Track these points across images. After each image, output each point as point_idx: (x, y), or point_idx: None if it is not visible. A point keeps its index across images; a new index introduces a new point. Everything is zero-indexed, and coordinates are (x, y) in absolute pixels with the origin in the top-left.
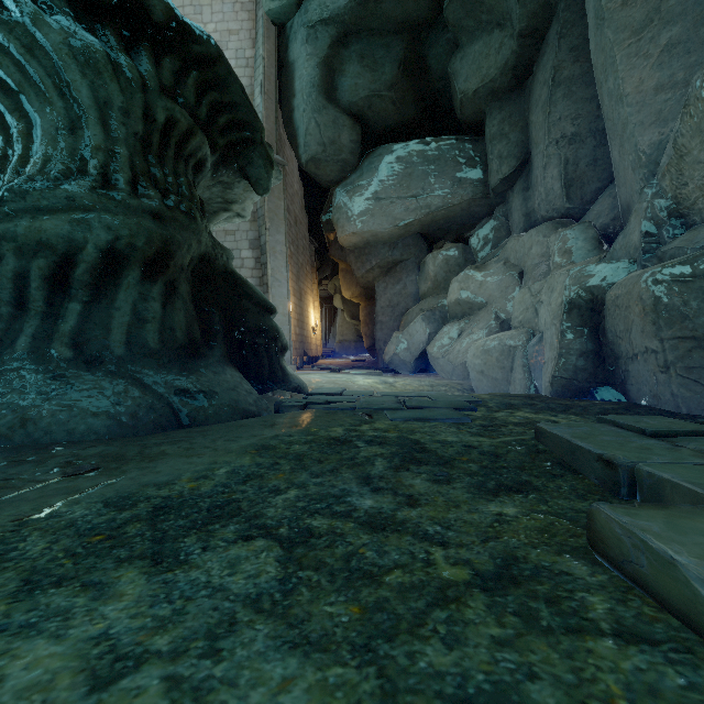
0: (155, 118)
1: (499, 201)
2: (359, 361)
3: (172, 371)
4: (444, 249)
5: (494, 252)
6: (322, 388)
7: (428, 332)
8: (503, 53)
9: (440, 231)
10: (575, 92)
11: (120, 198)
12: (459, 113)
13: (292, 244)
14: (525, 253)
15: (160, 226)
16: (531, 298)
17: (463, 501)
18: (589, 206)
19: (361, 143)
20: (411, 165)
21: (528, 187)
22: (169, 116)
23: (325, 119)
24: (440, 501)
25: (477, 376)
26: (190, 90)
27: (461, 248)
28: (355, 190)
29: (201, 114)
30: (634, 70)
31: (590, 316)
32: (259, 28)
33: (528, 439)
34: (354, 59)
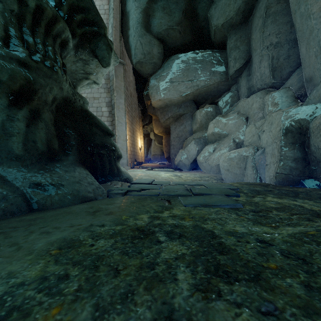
0: (27, 3)
1: (234, 83)
2: (162, 164)
3: (32, 170)
4: (205, 107)
5: (231, 108)
6: (141, 179)
7: (197, 149)
8: (237, 2)
9: (203, 99)
10: (278, 20)
11: None
12: (213, 38)
13: (128, 106)
14: (249, 107)
15: (24, 70)
16: (256, 129)
17: None
18: (285, 81)
19: (163, 54)
20: (189, 64)
21: (249, 74)
22: (38, 4)
23: (144, 40)
24: None
25: (225, 172)
26: None
27: (214, 107)
28: (160, 78)
29: (63, 10)
30: None
31: (298, 137)
32: None
33: (318, 234)
34: (160, 9)
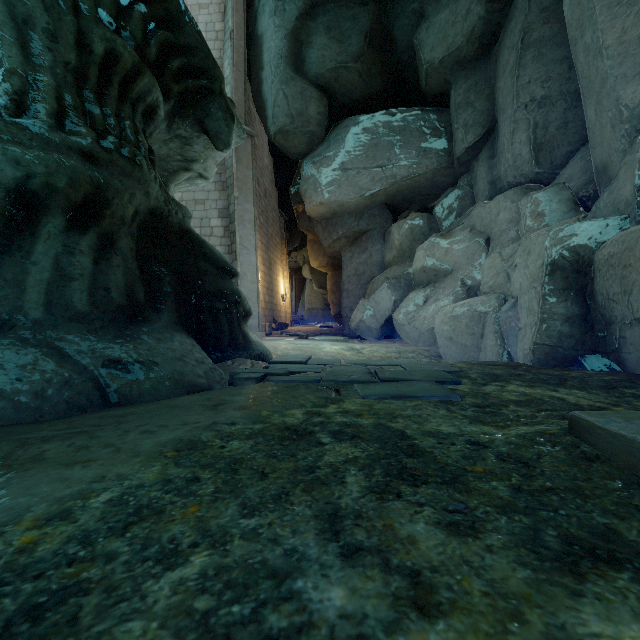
0: (92, 48)
1: (464, 171)
2: (326, 328)
3: (104, 337)
4: (409, 218)
5: (459, 220)
6: (287, 356)
7: (394, 299)
8: (470, 19)
9: (405, 202)
10: (546, 54)
11: (36, 129)
12: (424, 85)
13: (261, 215)
14: (492, 219)
15: (90, 167)
16: (503, 263)
17: (523, 593)
18: (559, 170)
19: (328, 115)
20: (377, 136)
21: (494, 155)
22: (110, 48)
23: (292, 90)
24: (477, 592)
25: (446, 343)
26: (136, 24)
27: (426, 217)
28: (322, 162)
29: (150, 53)
30: (615, 20)
31: (575, 278)
32: (228, 1)
33: (559, 433)
34: (321, 31)
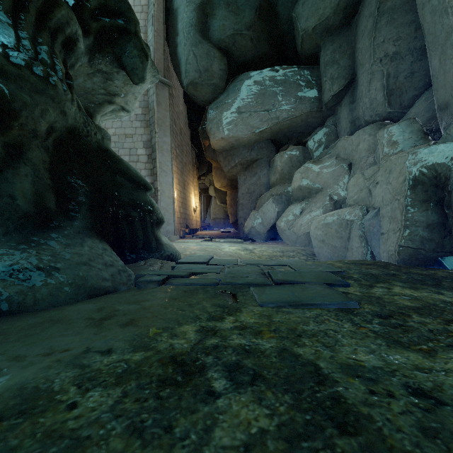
0: None
1: (330, 114)
2: (226, 232)
3: (6, 244)
4: (289, 149)
5: (326, 151)
6: (192, 256)
7: (277, 211)
8: None
9: (285, 138)
10: (397, 19)
11: None
12: (300, 48)
13: (177, 148)
14: (353, 149)
15: None
16: (365, 181)
17: None
18: (406, 110)
19: (227, 71)
20: (265, 87)
21: (353, 101)
22: None
23: (200, 51)
24: None
25: (319, 244)
26: None
27: (301, 148)
28: (223, 107)
29: None
30: None
31: (434, 191)
32: None
33: None
34: (222, 6)
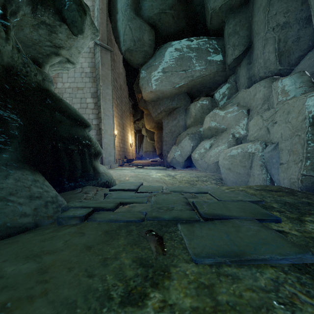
0: None
1: (231, 73)
2: (154, 161)
3: None
4: (200, 100)
5: (229, 101)
6: (125, 183)
7: (192, 145)
8: None
9: (197, 92)
10: None
11: None
12: (209, 24)
13: (118, 99)
14: (251, 98)
15: None
16: (264, 122)
17: None
18: (293, 67)
19: (155, 41)
20: (183, 53)
21: (250, 62)
22: None
23: (134, 25)
24: None
25: (226, 171)
26: None
27: (210, 99)
28: (152, 68)
29: None
30: None
31: None
32: None
33: None
34: None
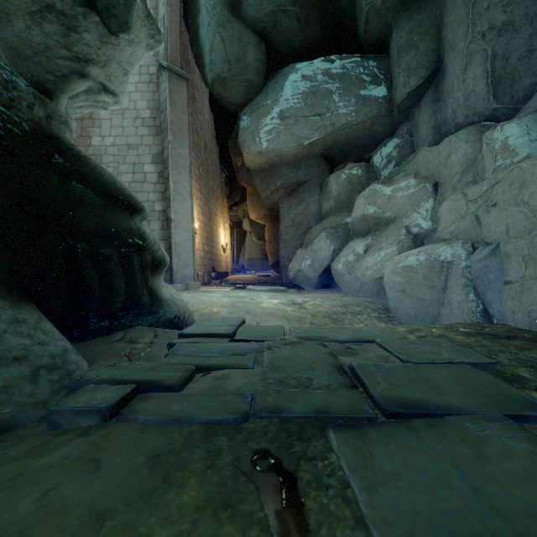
0: None
1: (403, 119)
2: (264, 276)
3: None
4: (347, 168)
5: (399, 168)
6: (210, 320)
7: (332, 249)
8: None
9: (341, 154)
10: None
11: None
12: (363, 31)
13: (201, 166)
14: (440, 163)
15: None
16: (469, 204)
17: None
18: (521, 104)
19: (266, 63)
20: (316, 83)
21: (438, 98)
22: None
23: (229, 34)
24: None
25: (397, 296)
26: None
27: (364, 166)
28: (261, 111)
29: None
30: None
31: None
32: None
33: None
34: None
